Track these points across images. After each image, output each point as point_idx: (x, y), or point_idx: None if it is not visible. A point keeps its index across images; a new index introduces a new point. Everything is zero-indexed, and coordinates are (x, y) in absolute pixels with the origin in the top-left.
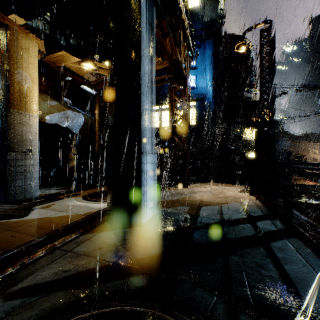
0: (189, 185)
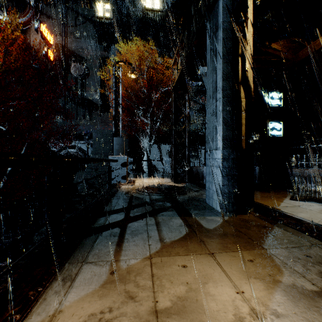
0: None
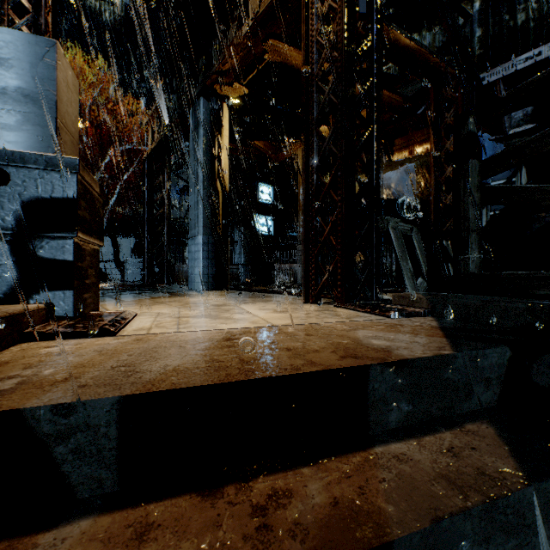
0: (339, 304)
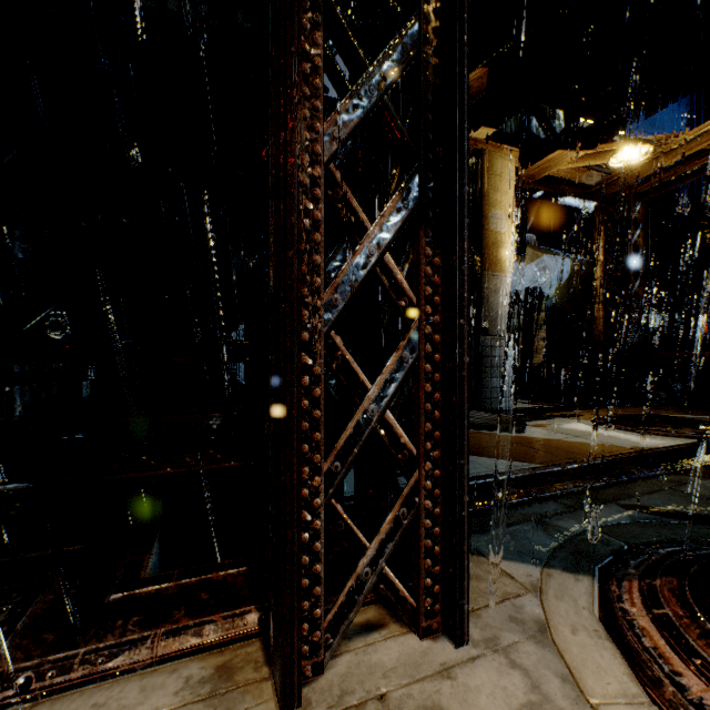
0: None
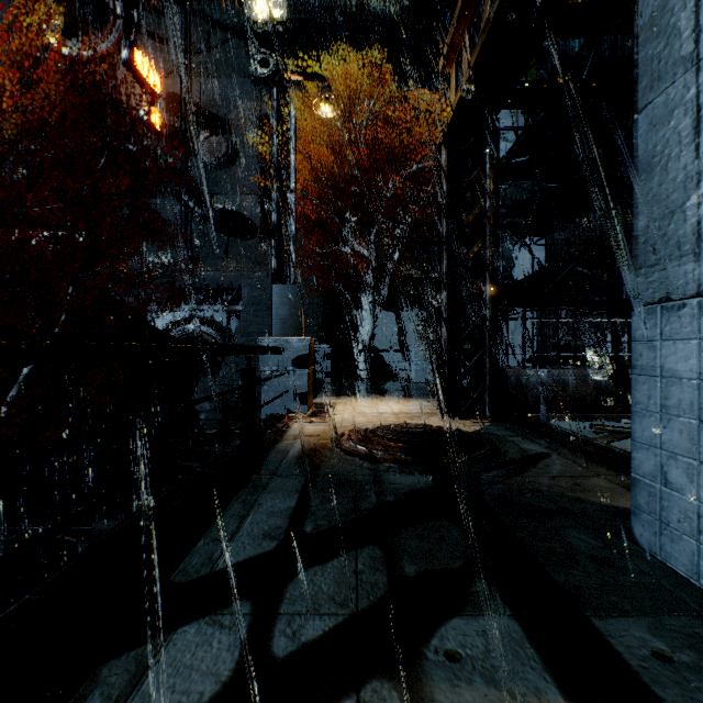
0: None
